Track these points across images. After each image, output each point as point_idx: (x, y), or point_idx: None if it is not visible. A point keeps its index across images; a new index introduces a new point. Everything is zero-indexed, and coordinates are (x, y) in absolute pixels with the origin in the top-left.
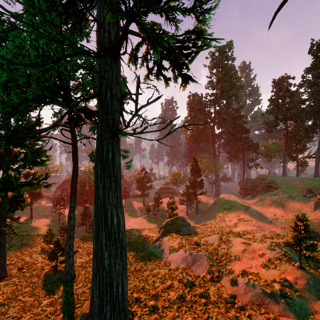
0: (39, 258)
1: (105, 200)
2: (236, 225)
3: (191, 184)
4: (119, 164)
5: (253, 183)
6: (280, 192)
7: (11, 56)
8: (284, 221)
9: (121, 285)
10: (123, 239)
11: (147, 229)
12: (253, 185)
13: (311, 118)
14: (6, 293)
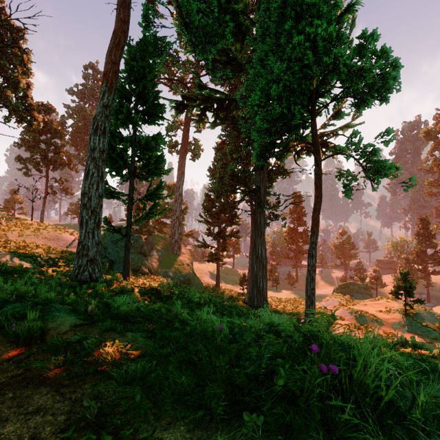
0: (236, 288)
1: (256, 241)
2: None
3: (414, 257)
4: (263, 224)
5: None
6: None
7: (222, 173)
8: None
9: (262, 283)
10: (264, 262)
11: None
12: None
13: None
14: (220, 291)
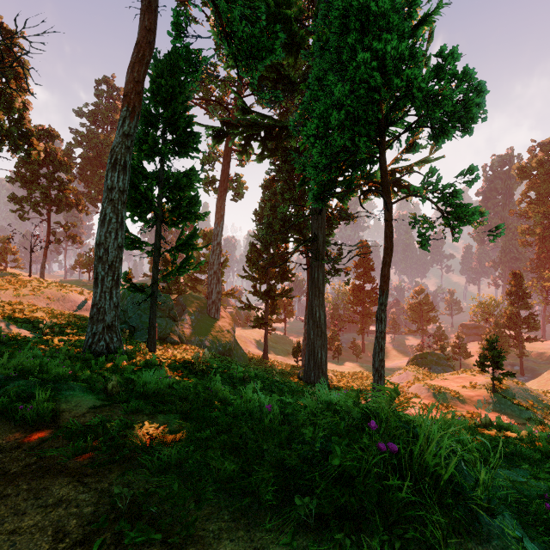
0: (288, 360)
1: (312, 302)
2: None
3: (505, 320)
4: (322, 281)
5: None
6: None
7: (271, 217)
8: None
9: (320, 353)
10: (323, 327)
11: None
12: None
13: None
14: (268, 364)
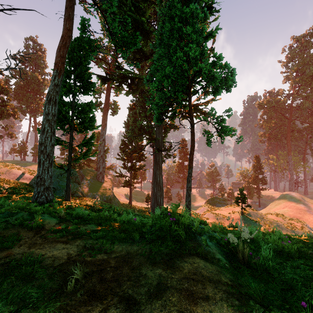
0: (143, 204)
1: (156, 172)
2: None
3: (252, 180)
4: (161, 161)
5: None
6: None
7: (134, 126)
8: None
9: (160, 199)
10: (161, 186)
11: None
12: None
13: None
14: (132, 207)
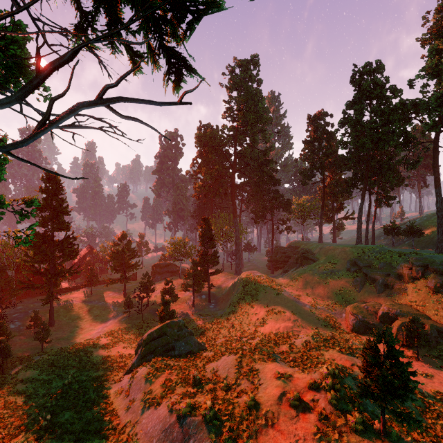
0: None
1: None
2: (264, 322)
3: (200, 259)
4: None
5: (285, 253)
6: (318, 265)
7: None
8: (326, 307)
9: None
10: None
11: (123, 341)
12: (285, 256)
13: (352, 168)
14: None
